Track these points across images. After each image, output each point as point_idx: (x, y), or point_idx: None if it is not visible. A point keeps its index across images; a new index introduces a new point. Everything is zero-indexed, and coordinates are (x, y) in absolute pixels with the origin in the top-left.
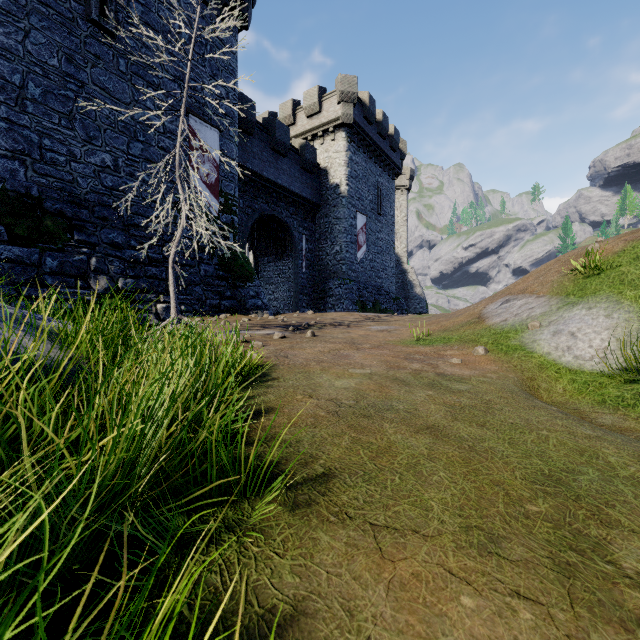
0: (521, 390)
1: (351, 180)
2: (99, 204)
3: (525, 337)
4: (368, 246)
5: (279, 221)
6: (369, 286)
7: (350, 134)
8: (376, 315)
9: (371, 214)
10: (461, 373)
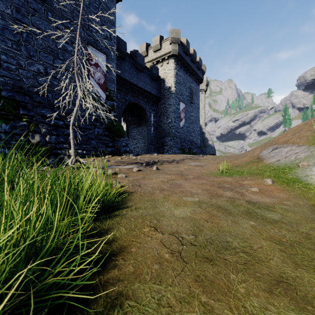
0: None
1: (177, 84)
2: (36, 93)
3: (298, 172)
4: (185, 119)
5: (139, 106)
6: (186, 140)
7: (176, 60)
8: (191, 156)
9: (187, 103)
10: (264, 200)
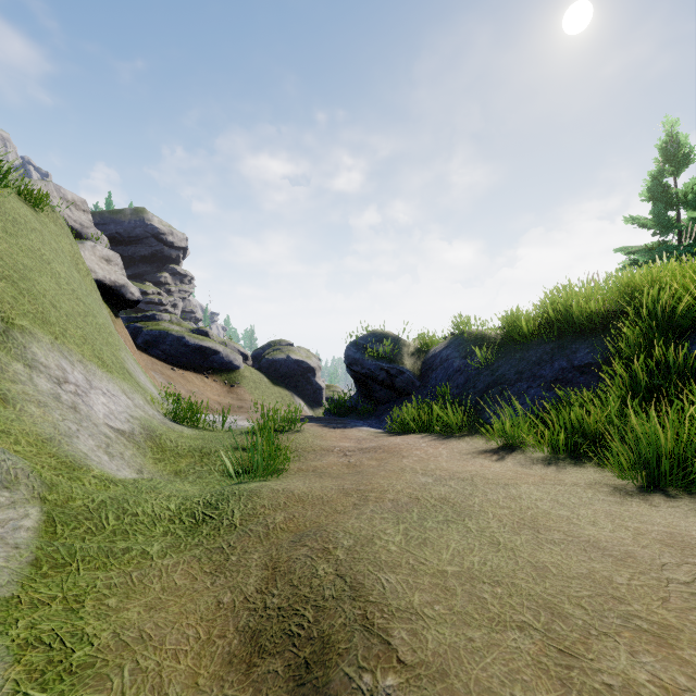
0: None
1: None
2: None
3: None
4: None
5: None
6: None
7: None
8: None
9: None
10: None
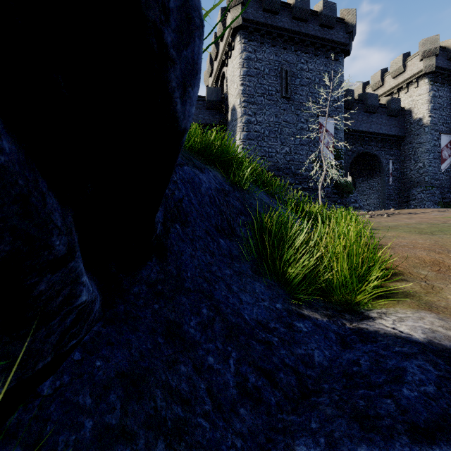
0: None
1: (434, 112)
2: (285, 168)
3: None
4: None
5: (370, 155)
6: None
7: (433, 78)
8: (446, 209)
9: None
10: None
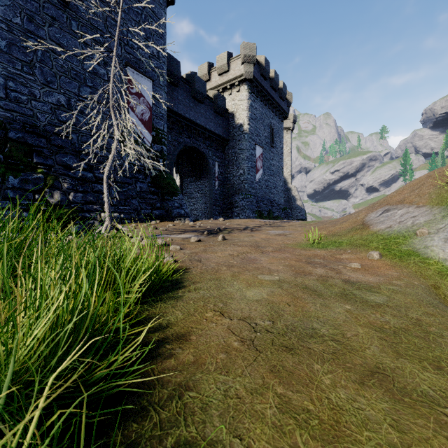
0: (437, 301)
1: (251, 121)
2: (55, 134)
3: (415, 243)
4: (264, 170)
5: (198, 151)
6: (264, 199)
7: (251, 87)
8: (272, 221)
9: (266, 146)
10: (366, 280)
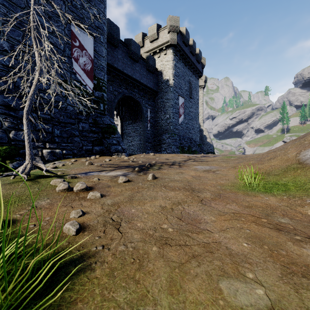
0: None
1: (175, 77)
2: None
3: None
4: (185, 115)
5: (134, 100)
6: (185, 138)
7: (175, 51)
8: (194, 156)
9: (186, 97)
10: None
